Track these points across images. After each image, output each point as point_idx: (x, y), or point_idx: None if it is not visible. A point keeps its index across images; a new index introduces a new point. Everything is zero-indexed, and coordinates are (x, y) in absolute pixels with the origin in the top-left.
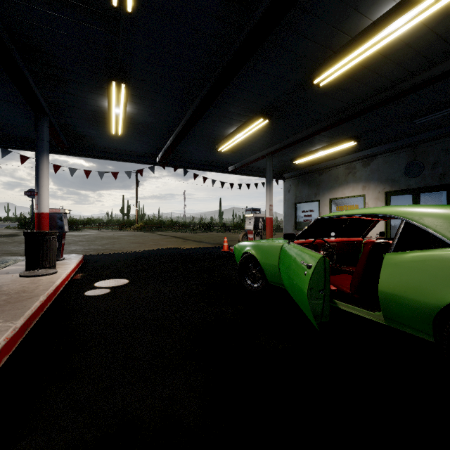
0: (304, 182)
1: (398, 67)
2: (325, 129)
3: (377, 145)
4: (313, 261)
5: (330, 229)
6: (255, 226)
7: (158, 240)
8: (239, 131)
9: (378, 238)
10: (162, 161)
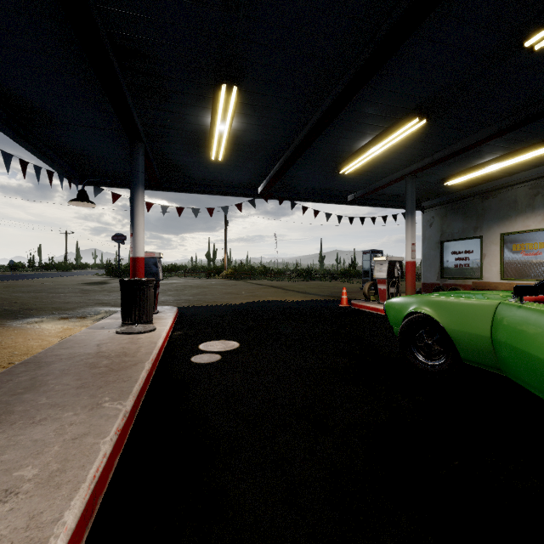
0: (455, 212)
1: None
2: (515, 126)
3: None
4: None
5: None
6: (389, 273)
7: (254, 290)
8: (376, 143)
9: None
10: (264, 192)
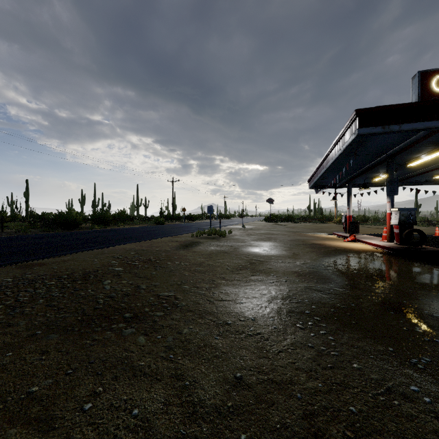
0: None
1: None
2: None
3: None
4: None
5: None
6: None
7: (370, 230)
8: None
9: None
10: None
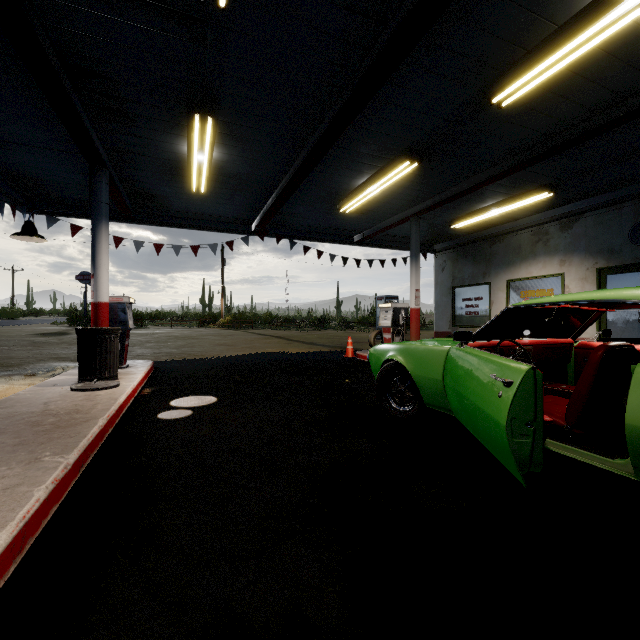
0: (466, 256)
1: (631, 69)
2: (504, 173)
3: (584, 197)
4: (514, 376)
5: (524, 325)
6: (394, 320)
7: (253, 341)
8: (372, 182)
9: (601, 340)
10: (259, 229)
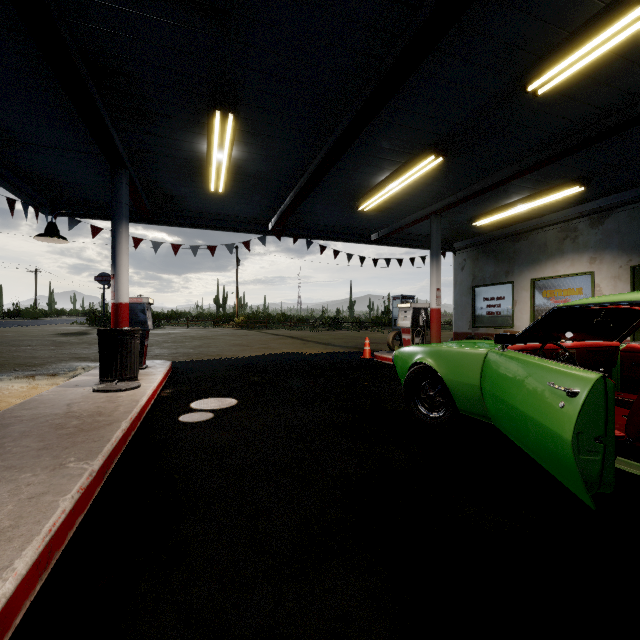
0: (487, 254)
1: None
2: (533, 167)
3: (617, 190)
4: (579, 385)
5: (567, 327)
6: (414, 321)
7: (268, 342)
8: (394, 179)
9: None
10: (276, 228)
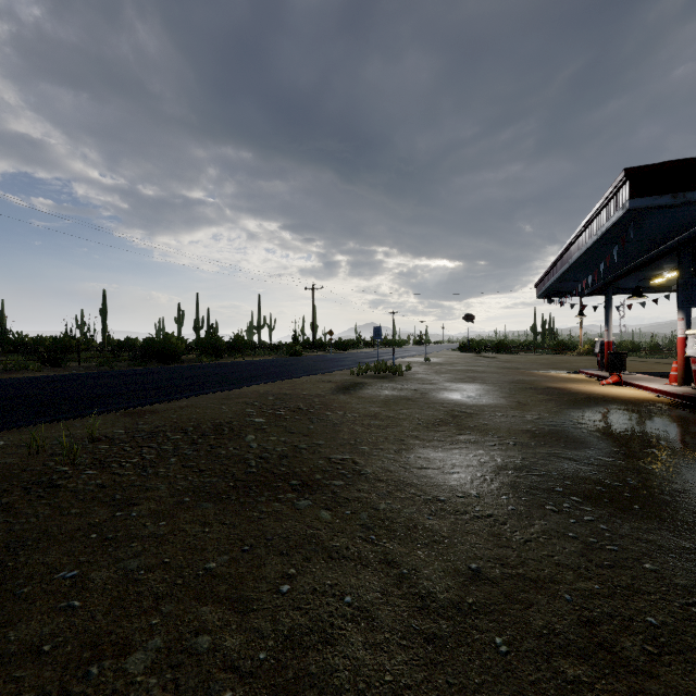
0: None
1: None
2: None
3: None
4: None
5: None
6: None
7: (645, 366)
8: None
9: None
10: None
